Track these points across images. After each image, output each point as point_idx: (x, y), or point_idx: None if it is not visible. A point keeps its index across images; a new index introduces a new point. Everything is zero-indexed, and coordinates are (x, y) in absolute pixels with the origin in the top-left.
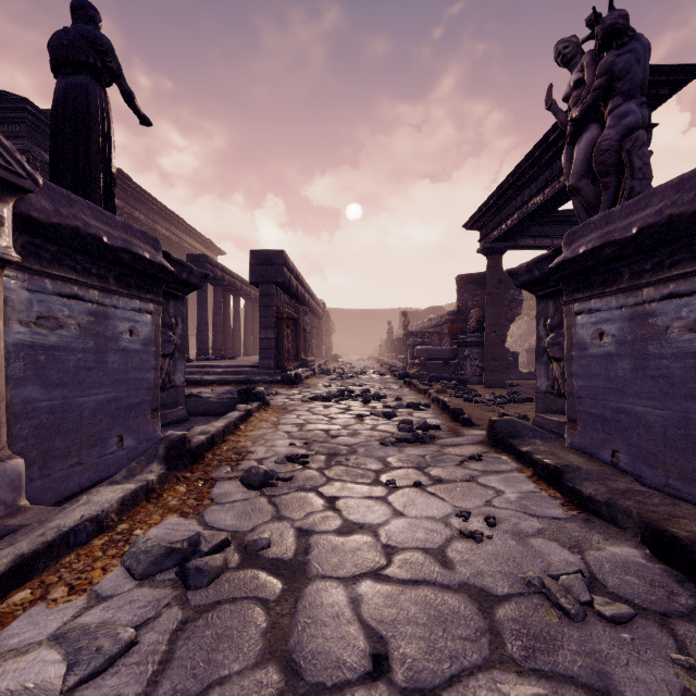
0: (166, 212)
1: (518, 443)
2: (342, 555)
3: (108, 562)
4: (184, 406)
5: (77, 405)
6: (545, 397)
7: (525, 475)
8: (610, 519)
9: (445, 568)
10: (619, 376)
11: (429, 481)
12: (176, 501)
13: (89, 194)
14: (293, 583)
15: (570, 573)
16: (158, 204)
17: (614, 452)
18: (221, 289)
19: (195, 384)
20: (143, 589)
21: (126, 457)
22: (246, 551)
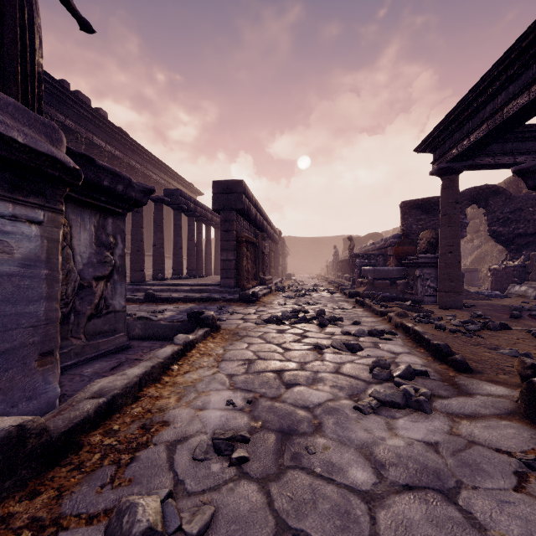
0: (156, 161)
1: None
2: None
3: None
4: (124, 332)
5: None
6: None
7: None
8: None
9: None
10: None
11: None
12: None
13: (2, 89)
14: None
15: None
16: (149, 155)
17: None
18: (194, 219)
19: (163, 301)
20: None
21: None
22: None
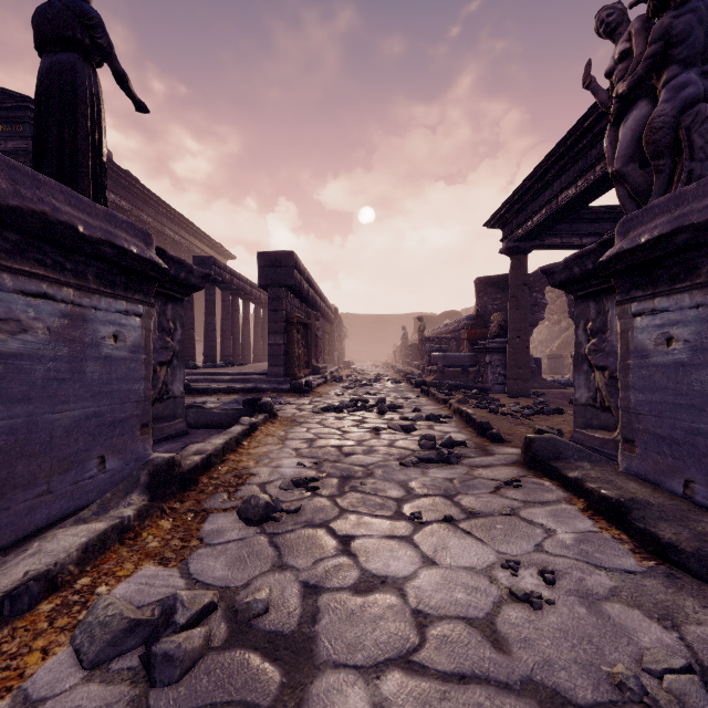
0: (175, 215)
1: (562, 466)
2: (359, 626)
3: (53, 639)
4: (183, 418)
5: (46, 423)
6: (585, 410)
7: (577, 508)
8: (703, 576)
9: (498, 650)
10: (694, 390)
11: (461, 514)
12: (157, 542)
13: (76, 184)
14: (295, 672)
15: (676, 669)
16: (166, 207)
17: (688, 482)
18: (229, 293)
19: (200, 392)
20: (90, 687)
21: (109, 481)
22: (236, 619)
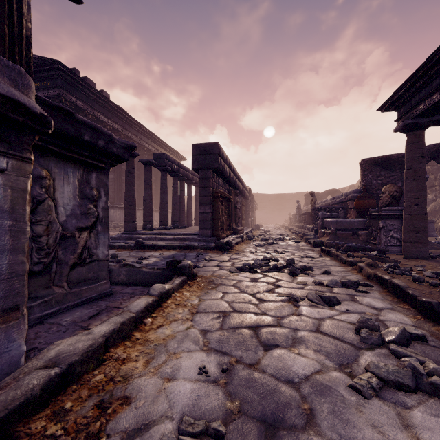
0: (148, 133)
1: None
2: None
3: None
4: (107, 279)
5: None
6: None
7: None
8: None
9: None
10: None
11: None
12: None
13: None
14: None
15: None
16: (143, 128)
17: None
18: (177, 179)
19: (150, 248)
20: None
21: None
22: None
